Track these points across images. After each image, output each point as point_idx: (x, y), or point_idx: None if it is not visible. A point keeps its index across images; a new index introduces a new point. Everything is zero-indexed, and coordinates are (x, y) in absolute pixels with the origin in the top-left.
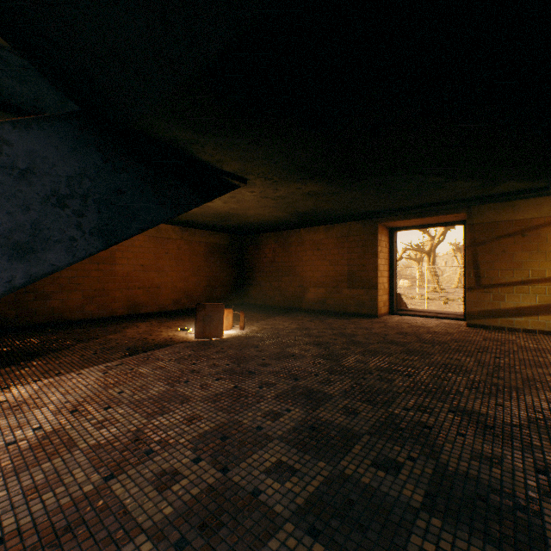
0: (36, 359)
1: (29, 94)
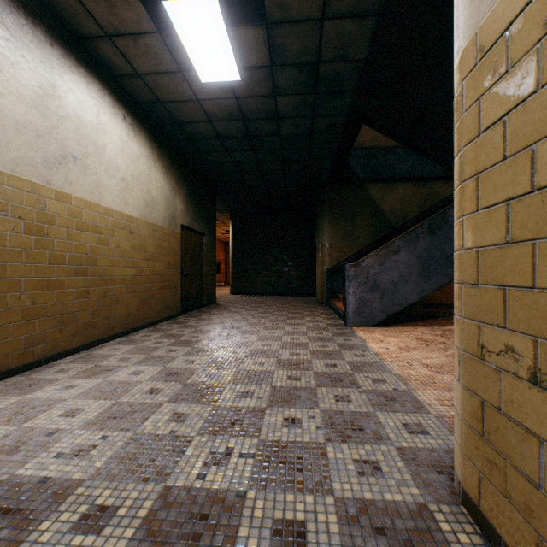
0: (437, 318)
1: (407, 167)
